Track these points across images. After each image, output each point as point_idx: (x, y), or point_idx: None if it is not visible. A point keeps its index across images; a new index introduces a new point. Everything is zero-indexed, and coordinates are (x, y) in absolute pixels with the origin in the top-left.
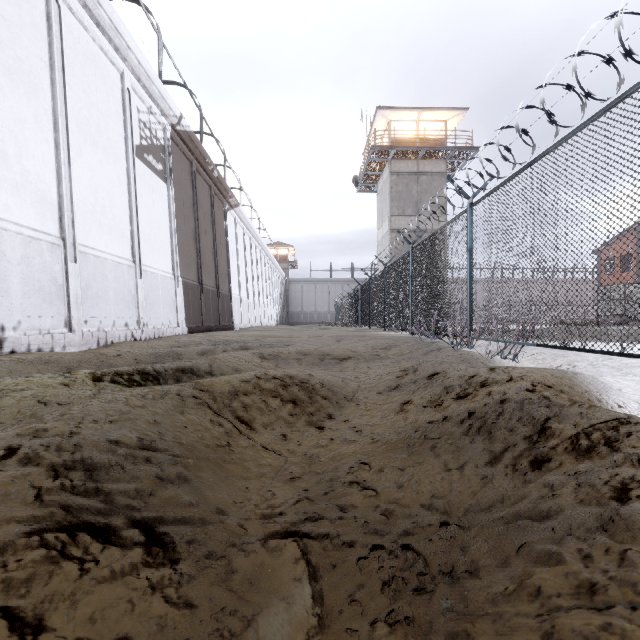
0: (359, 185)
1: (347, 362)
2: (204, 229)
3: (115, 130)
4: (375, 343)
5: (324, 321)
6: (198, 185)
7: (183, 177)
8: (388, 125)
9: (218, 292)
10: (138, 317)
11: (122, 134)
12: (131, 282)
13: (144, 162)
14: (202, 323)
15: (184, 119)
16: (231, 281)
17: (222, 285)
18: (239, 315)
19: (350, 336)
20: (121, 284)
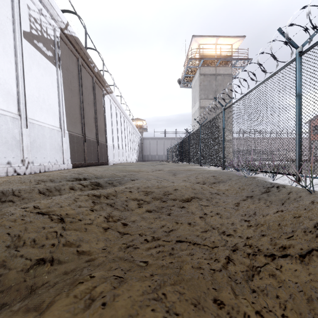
0: (181, 83)
1: (191, 205)
2: (87, 102)
3: (1, 12)
4: (204, 177)
5: (161, 159)
6: (83, 74)
7: (71, 66)
8: (198, 47)
9: (97, 142)
10: (23, 157)
11: (10, 18)
12: (15, 130)
13: (34, 46)
14: (85, 161)
15: (70, 27)
16: (107, 136)
17: (101, 138)
18: (112, 156)
19: (181, 170)
20: (3, 131)
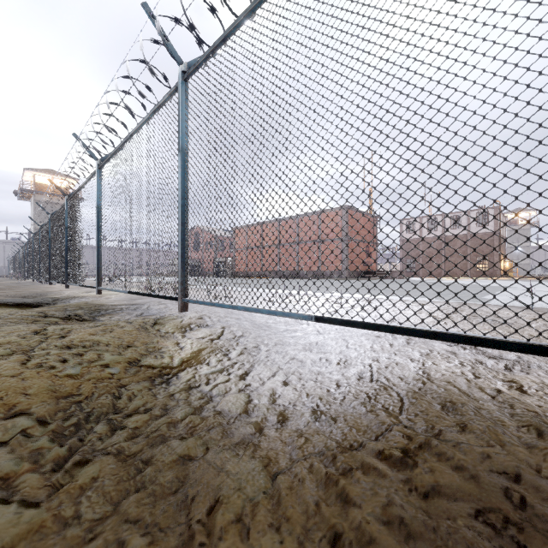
0: (18, 198)
1: None
2: None
3: None
4: None
5: None
6: None
7: None
8: (34, 176)
9: None
10: None
11: None
12: None
13: None
14: None
15: None
16: None
17: None
18: None
19: None
20: None
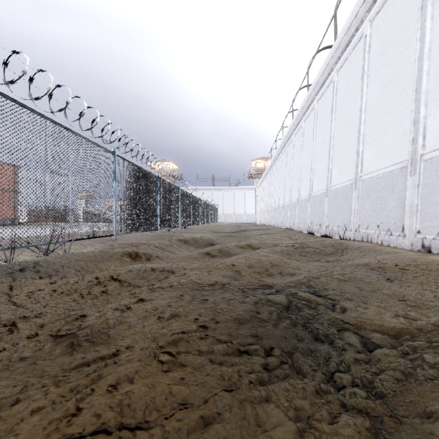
0: None
1: None
2: None
3: None
4: None
5: None
6: None
7: None
8: None
9: None
10: None
11: None
12: None
13: None
14: None
15: None
16: None
17: None
18: None
19: None
20: None
